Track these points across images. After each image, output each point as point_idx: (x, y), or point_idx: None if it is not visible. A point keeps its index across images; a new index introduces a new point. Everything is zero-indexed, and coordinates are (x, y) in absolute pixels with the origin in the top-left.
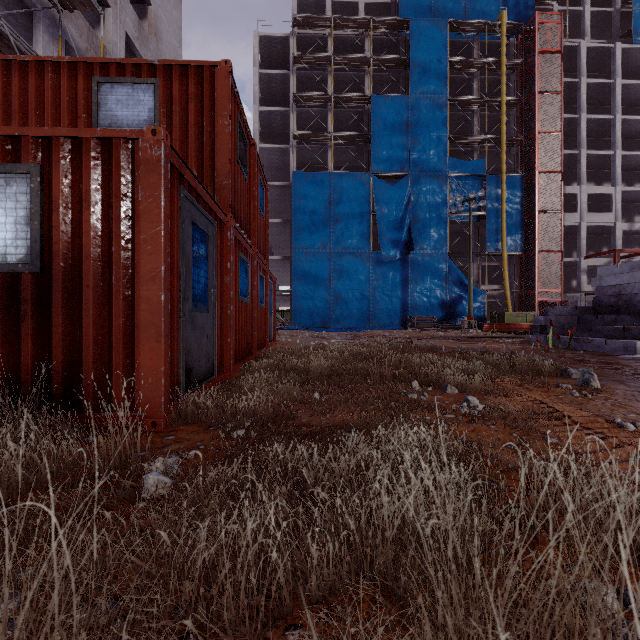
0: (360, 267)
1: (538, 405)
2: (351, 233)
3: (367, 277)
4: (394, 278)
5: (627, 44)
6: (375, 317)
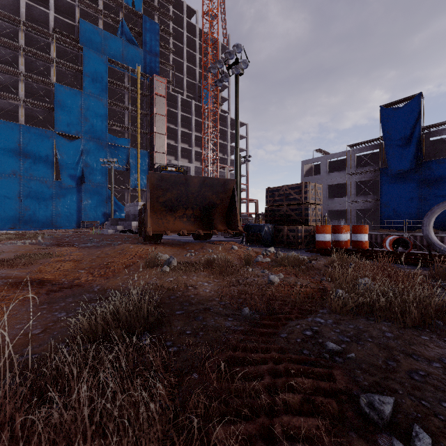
0: (46, 189)
1: (1, 241)
2: (38, 167)
3: (51, 196)
4: (72, 198)
5: (197, 102)
6: (58, 221)
